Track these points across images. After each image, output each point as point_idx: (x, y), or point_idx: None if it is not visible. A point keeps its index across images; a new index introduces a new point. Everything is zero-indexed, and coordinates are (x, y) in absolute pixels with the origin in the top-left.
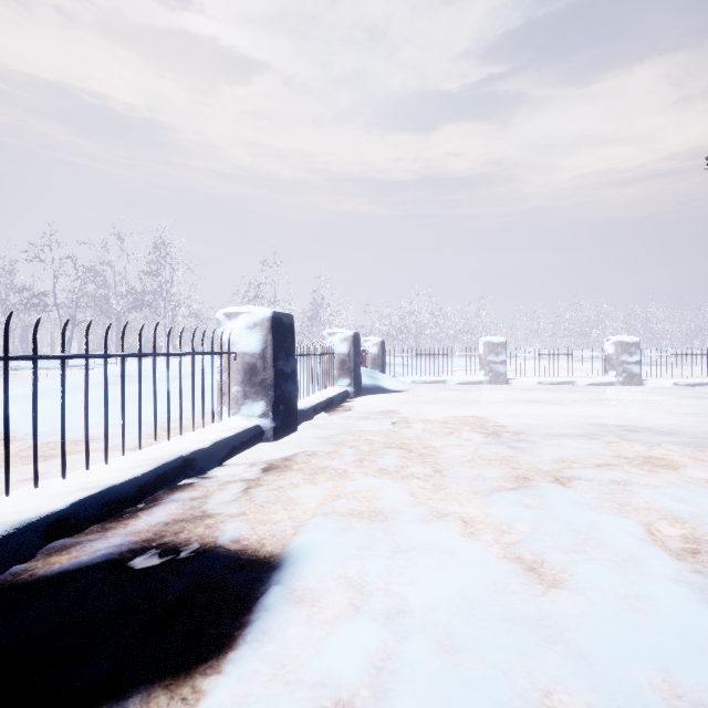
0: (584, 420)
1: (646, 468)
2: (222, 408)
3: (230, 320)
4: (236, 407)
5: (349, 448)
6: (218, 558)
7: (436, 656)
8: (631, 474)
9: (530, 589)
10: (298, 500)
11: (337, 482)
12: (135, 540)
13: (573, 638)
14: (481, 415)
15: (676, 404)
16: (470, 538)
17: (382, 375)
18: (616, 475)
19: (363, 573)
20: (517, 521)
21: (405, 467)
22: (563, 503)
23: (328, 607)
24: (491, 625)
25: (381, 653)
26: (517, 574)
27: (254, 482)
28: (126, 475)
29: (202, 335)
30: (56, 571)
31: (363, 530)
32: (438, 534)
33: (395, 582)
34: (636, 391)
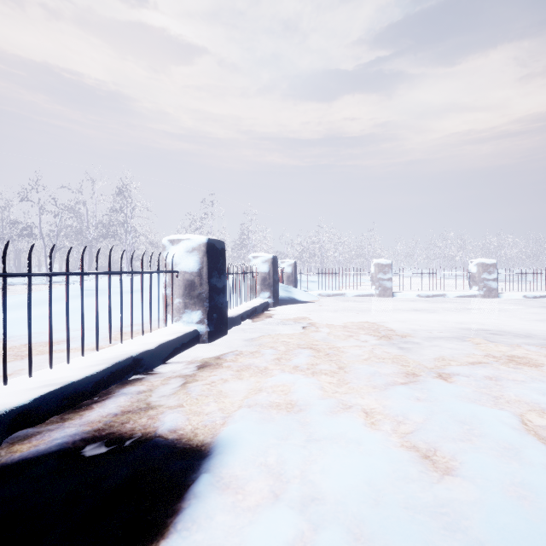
0: (456, 325)
1: (512, 365)
2: (167, 316)
3: (173, 245)
4: (178, 315)
5: (269, 349)
6: (157, 447)
7: (348, 545)
8: (500, 370)
9: (427, 476)
10: (226, 393)
11: (260, 378)
12: (87, 430)
13: (470, 527)
14: (374, 321)
15: (527, 312)
16: (372, 428)
17: (295, 289)
18: (488, 371)
19: (281, 461)
20: (410, 413)
21: (315, 365)
22: (447, 397)
23: (250, 495)
24: (396, 514)
25: (298, 542)
26: (414, 462)
27: (191, 378)
28: (84, 373)
29: (150, 257)
30: (16, 459)
31: (281, 421)
32: (345, 425)
33: (309, 470)
34: (494, 301)
